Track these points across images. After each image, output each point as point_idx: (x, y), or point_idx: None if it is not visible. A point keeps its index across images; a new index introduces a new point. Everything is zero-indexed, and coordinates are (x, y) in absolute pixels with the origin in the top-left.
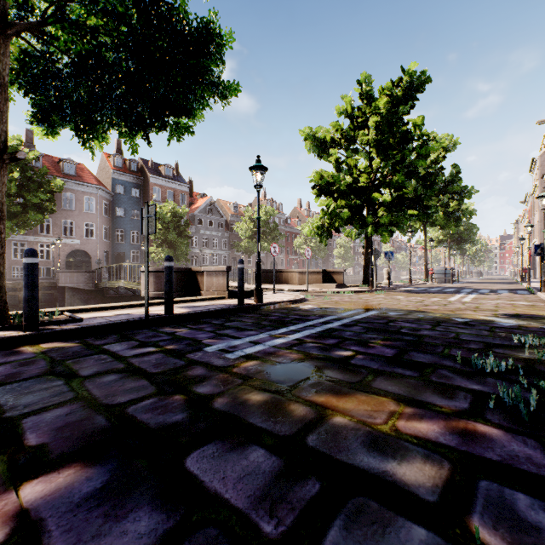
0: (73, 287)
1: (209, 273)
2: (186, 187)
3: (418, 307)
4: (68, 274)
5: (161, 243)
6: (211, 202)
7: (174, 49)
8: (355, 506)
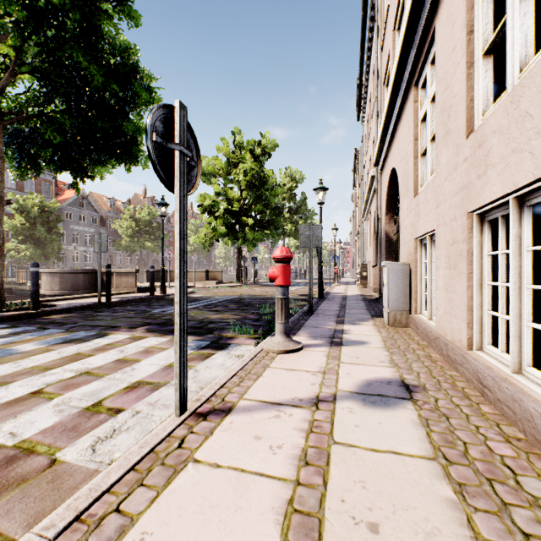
0: None
1: (118, 274)
2: (51, 176)
3: (262, 293)
4: None
5: (24, 240)
6: (83, 195)
7: (115, 138)
8: (215, 323)
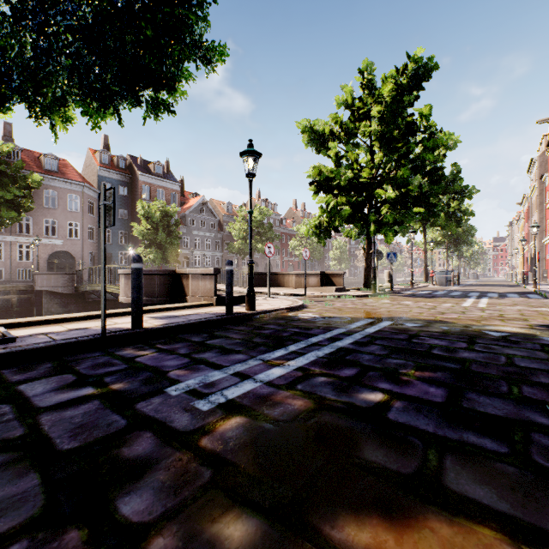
0: (51, 291)
1: (194, 276)
2: (178, 186)
3: (435, 316)
4: (45, 277)
5: (149, 244)
6: (204, 201)
7: None
8: None
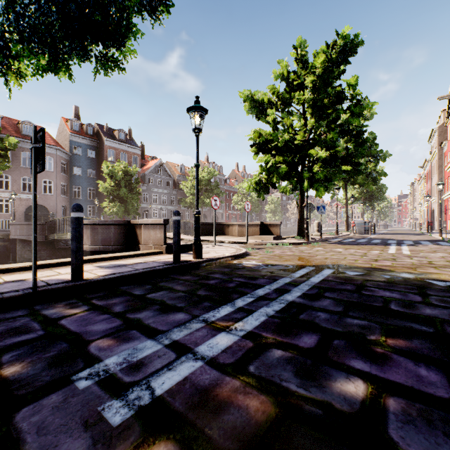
0: (23, 239)
1: (146, 226)
2: (138, 150)
3: (370, 263)
4: (18, 227)
5: (113, 199)
6: (160, 163)
7: None
8: None
